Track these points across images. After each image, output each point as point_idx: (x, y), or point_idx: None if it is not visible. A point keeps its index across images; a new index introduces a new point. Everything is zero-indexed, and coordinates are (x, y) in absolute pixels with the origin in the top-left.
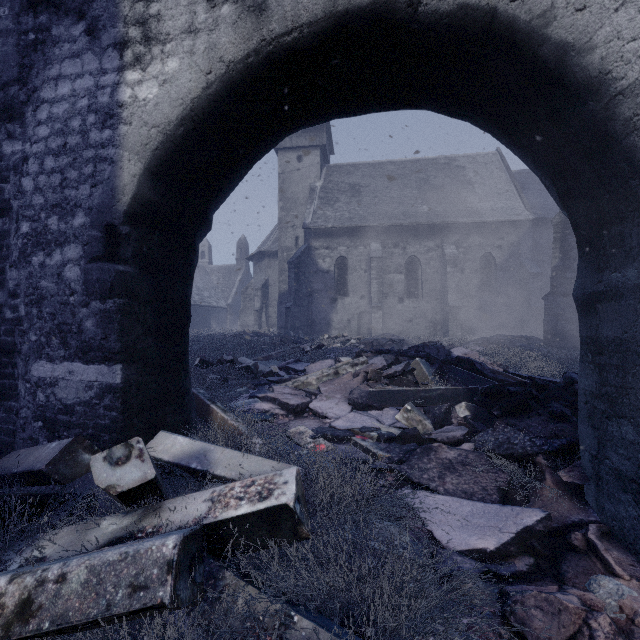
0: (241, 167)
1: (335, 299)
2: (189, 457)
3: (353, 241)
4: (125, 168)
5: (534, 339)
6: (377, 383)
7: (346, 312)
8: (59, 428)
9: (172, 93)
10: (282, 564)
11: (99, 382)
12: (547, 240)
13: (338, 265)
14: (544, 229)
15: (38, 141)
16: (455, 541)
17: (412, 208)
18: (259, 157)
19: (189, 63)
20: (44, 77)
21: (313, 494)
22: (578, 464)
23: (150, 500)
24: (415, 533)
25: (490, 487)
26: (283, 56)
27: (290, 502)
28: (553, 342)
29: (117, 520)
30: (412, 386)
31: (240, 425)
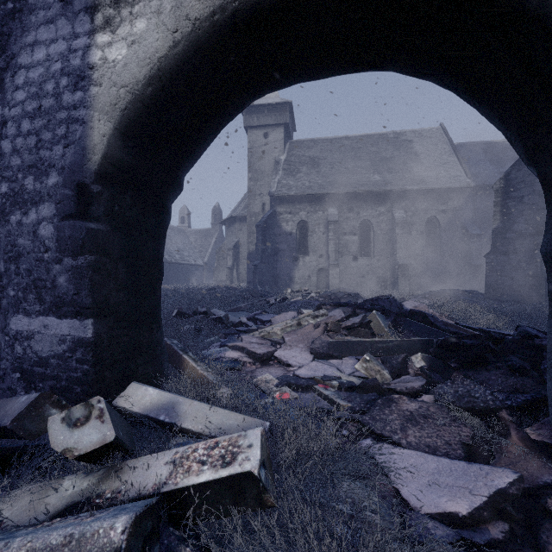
0: (210, 131)
1: (297, 258)
2: (158, 409)
3: (313, 207)
4: (95, 128)
5: (476, 293)
6: (336, 334)
7: (306, 269)
8: (35, 379)
9: (140, 53)
10: (246, 538)
11: (71, 336)
12: (486, 205)
13: (299, 228)
14: (484, 195)
15: (16, 105)
16: (424, 502)
17: (365, 177)
18: (227, 121)
19: (156, 23)
20: (21, 44)
21: (278, 451)
22: (546, 421)
23: (115, 456)
24: (382, 493)
25: (454, 441)
26: (248, 13)
27: (254, 469)
28: (494, 296)
29: (78, 481)
30: (369, 337)
31: (209, 375)
